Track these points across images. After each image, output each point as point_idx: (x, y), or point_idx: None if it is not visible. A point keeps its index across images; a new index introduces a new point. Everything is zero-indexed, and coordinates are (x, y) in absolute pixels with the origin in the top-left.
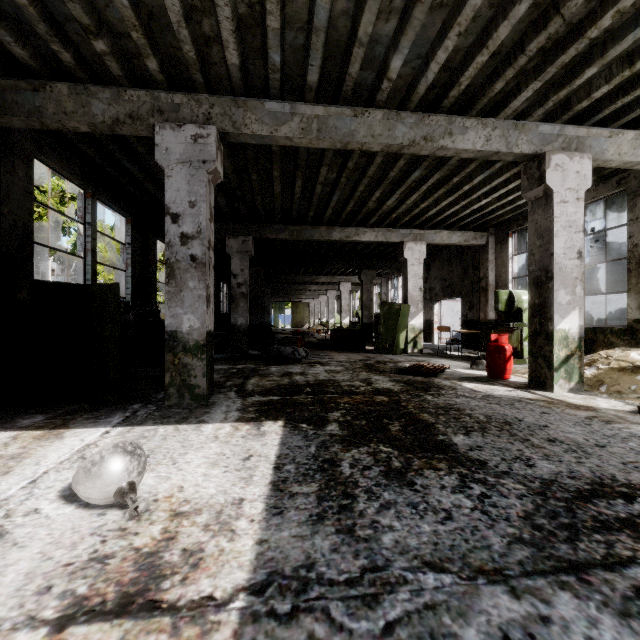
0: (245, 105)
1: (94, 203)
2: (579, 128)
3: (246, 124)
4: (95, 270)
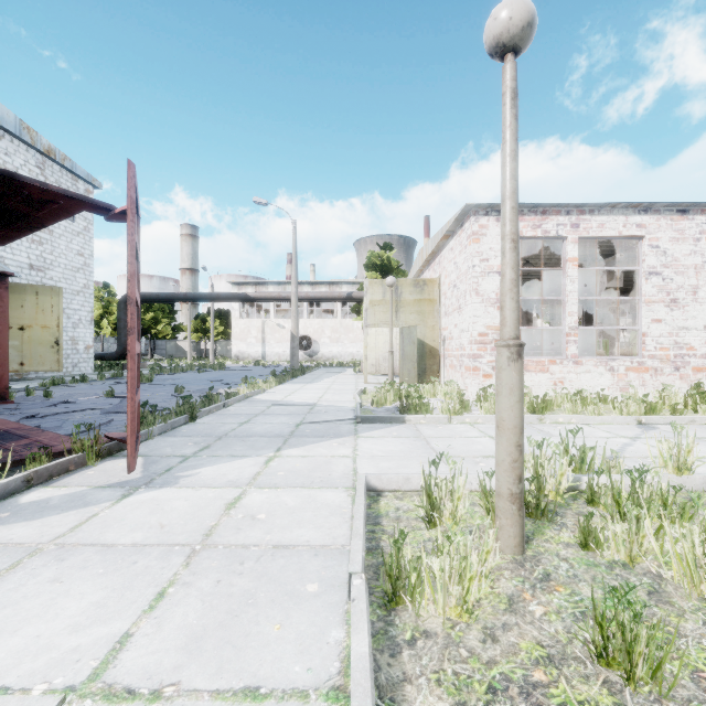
0: (527, 291)
1: (553, 307)
2: (599, 262)
3: (529, 295)
4: (554, 333)
